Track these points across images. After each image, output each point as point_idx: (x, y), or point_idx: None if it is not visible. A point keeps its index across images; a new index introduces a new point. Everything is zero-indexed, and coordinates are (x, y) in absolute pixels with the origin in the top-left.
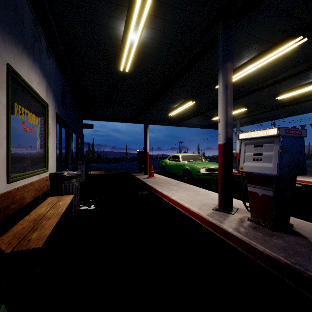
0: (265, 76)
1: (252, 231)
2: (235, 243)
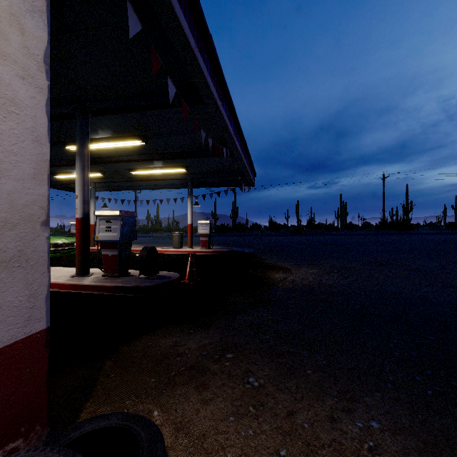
0: (120, 153)
1: (104, 280)
2: (93, 290)
